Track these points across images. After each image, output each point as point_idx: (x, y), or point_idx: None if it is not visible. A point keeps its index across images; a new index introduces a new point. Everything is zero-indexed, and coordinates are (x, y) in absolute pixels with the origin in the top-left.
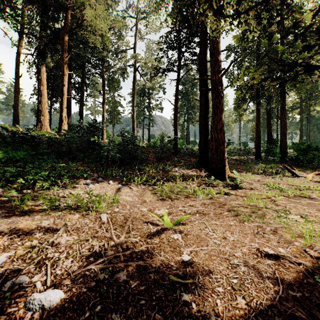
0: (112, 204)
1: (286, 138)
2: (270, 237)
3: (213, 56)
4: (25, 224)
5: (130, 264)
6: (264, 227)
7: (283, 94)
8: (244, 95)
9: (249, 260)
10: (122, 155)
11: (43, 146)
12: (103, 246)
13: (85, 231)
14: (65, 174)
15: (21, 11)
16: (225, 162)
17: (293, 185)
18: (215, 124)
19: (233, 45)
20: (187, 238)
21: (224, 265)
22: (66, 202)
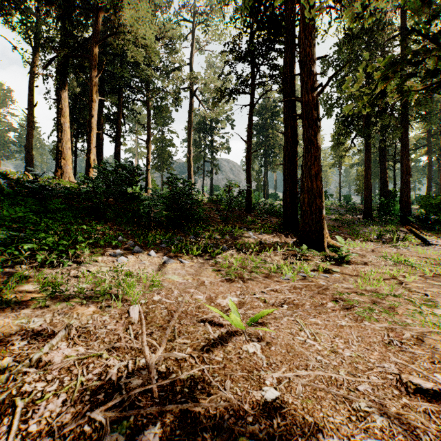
0: (150, 288)
1: (409, 188)
2: (414, 351)
3: (304, 66)
4: (2, 324)
5: (169, 409)
6: (398, 330)
7: (405, 125)
8: (348, 128)
9: (388, 402)
10: (171, 213)
11: (56, 200)
12: (125, 368)
13: (100, 337)
14: (85, 241)
15: (36, 16)
16: (323, 224)
17: (428, 258)
18: (307, 167)
19: (331, 57)
20: (271, 351)
21: (342, 411)
22: (78, 286)
